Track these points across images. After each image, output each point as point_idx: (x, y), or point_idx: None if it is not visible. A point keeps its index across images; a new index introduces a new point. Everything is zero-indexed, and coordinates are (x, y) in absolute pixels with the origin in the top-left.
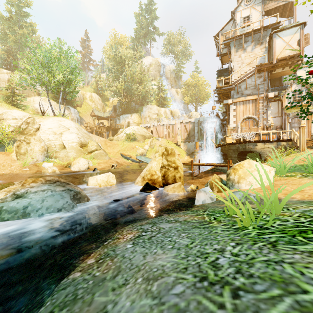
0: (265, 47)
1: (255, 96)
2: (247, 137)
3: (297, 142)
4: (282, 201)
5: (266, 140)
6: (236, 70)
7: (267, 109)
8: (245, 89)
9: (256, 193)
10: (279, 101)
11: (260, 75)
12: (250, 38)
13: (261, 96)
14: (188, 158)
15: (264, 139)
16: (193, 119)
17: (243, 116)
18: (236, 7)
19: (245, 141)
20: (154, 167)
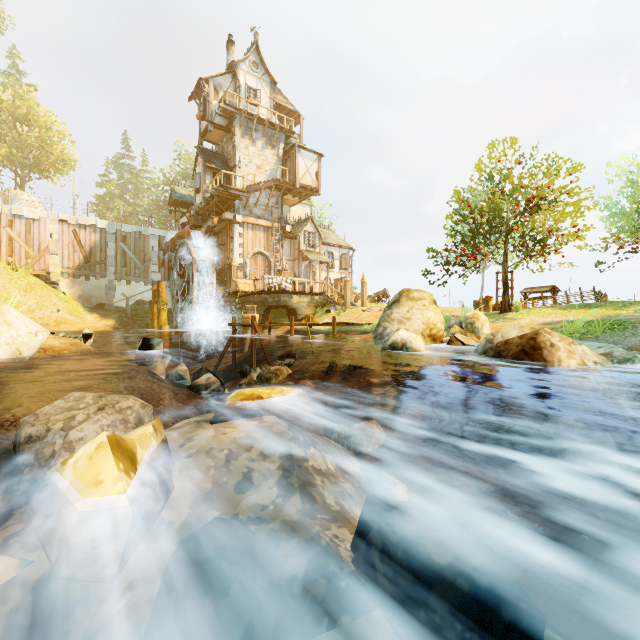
0: (278, 155)
1: (268, 222)
2: (284, 284)
3: (336, 297)
4: (579, 324)
5: (303, 291)
6: (242, 167)
7: (283, 246)
8: (255, 206)
9: (570, 323)
10: (292, 240)
11: (272, 193)
12: (262, 129)
13: (276, 226)
14: (96, 319)
15: (299, 289)
16: (104, 222)
17: (253, 249)
18: (241, 59)
19: (282, 290)
20: (435, 319)
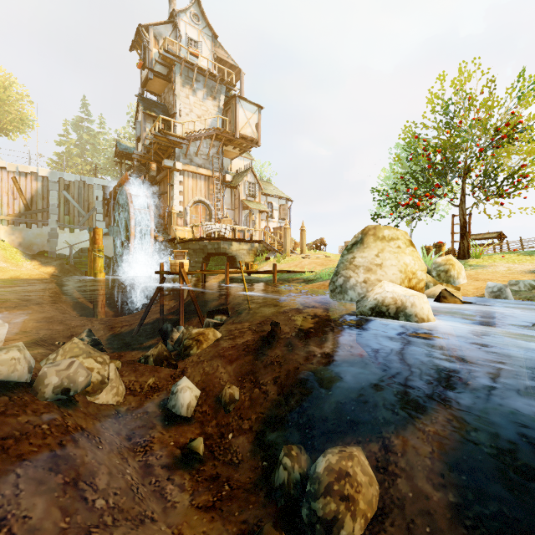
0: (219, 107)
1: (209, 171)
2: (224, 231)
3: (275, 245)
4: None
5: (243, 238)
6: (182, 116)
7: (223, 195)
8: (196, 154)
9: None
10: (233, 190)
11: (213, 143)
12: (202, 79)
13: (217, 175)
14: (35, 267)
15: (239, 237)
16: (46, 171)
17: (194, 197)
18: (181, 9)
19: (221, 237)
20: (414, 265)
